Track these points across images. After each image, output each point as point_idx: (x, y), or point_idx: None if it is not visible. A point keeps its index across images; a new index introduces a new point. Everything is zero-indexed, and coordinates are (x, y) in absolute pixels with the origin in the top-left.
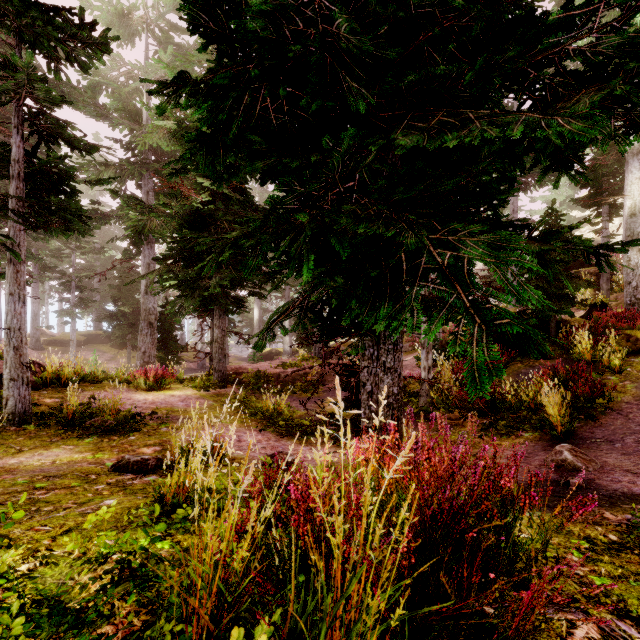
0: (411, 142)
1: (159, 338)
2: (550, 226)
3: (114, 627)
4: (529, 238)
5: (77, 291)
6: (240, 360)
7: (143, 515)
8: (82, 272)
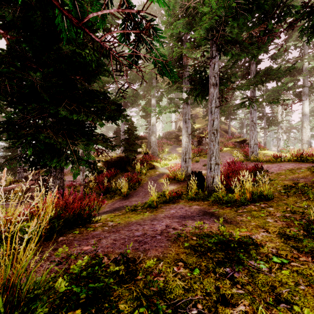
0: (64, 114)
1: None
2: (130, 125)
3: None
4: (102, 139)
5: None
6: None
7: None
8: None
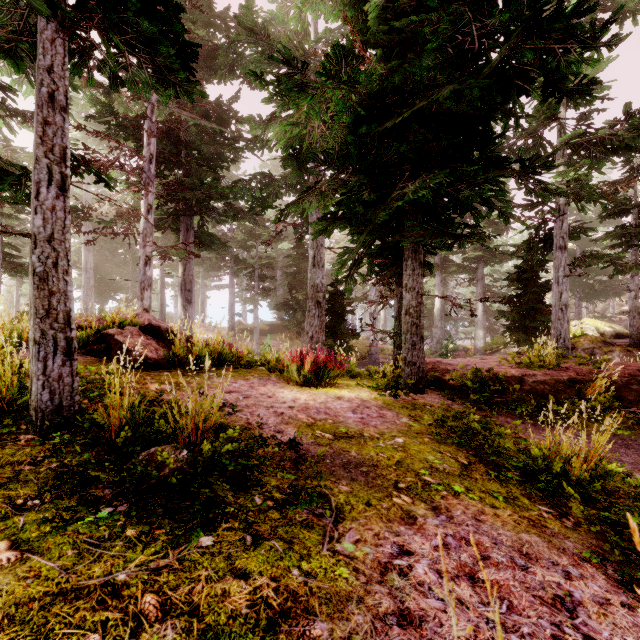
0: None
1: (328, 322)
2: None
3: None
4: None
5: (259, 280)
6: None
7: None
8: (262, 260)
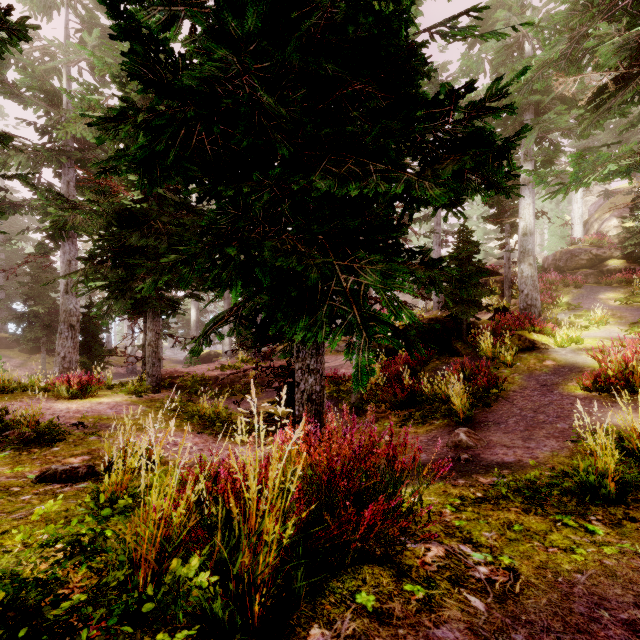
0: (325, 186)
1: (82, 341)
2: (462, 241)
3: (70, 589)
4: (422, 263)
5: None
6: (175, 363)
7: (81, 513)
8: None
